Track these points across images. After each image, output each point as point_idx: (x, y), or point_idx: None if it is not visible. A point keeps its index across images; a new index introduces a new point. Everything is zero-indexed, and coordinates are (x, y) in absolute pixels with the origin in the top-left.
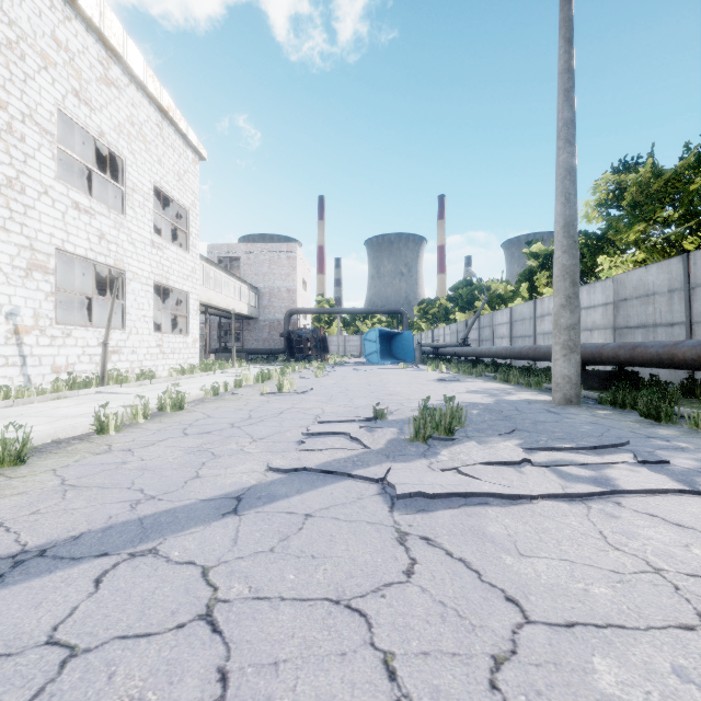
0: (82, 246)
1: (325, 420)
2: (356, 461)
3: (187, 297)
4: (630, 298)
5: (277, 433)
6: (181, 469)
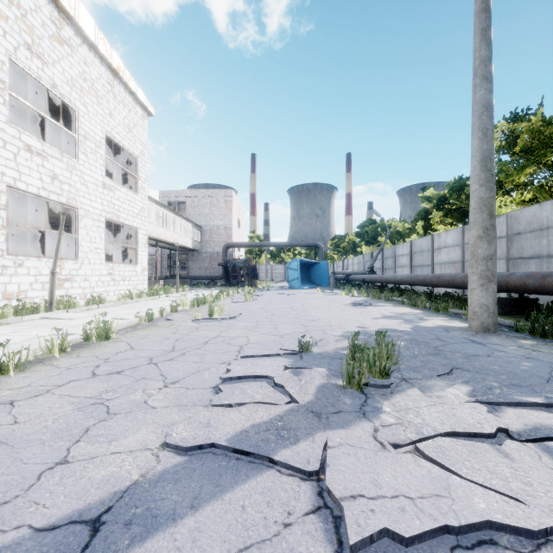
0: (35, 185)
1: (249, 354)
2: (280, 429)
3: (137, 232)
4: (524, 232)
5: (194, 373)
6: (50, 443)
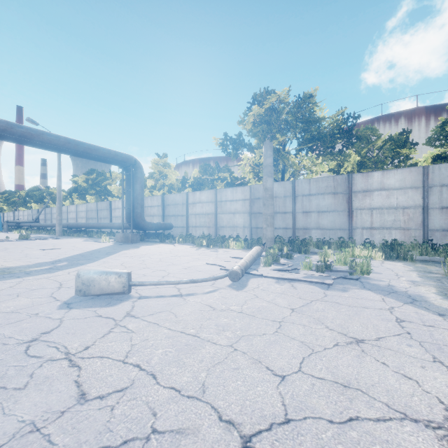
0: None
1: None
2: (10, 240)
3: None
4: (89, 210)
5: None
6: None
